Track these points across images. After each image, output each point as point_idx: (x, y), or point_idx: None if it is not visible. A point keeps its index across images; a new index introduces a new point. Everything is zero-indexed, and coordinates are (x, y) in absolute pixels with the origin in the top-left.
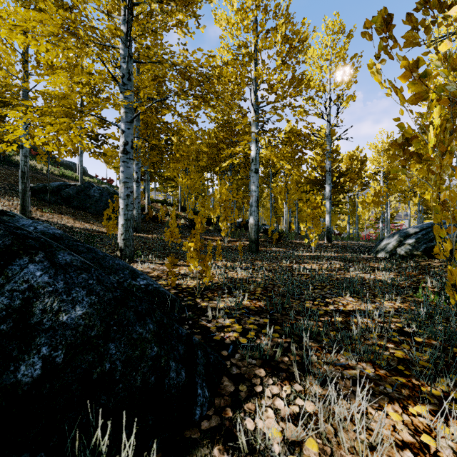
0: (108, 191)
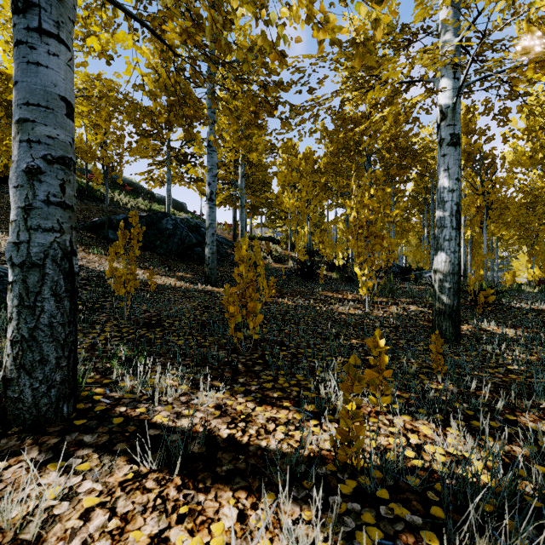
0: (187, 223)
